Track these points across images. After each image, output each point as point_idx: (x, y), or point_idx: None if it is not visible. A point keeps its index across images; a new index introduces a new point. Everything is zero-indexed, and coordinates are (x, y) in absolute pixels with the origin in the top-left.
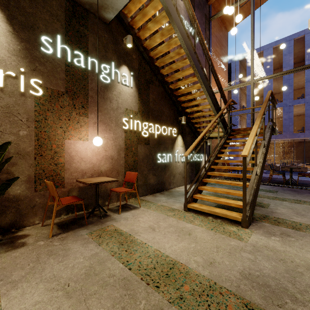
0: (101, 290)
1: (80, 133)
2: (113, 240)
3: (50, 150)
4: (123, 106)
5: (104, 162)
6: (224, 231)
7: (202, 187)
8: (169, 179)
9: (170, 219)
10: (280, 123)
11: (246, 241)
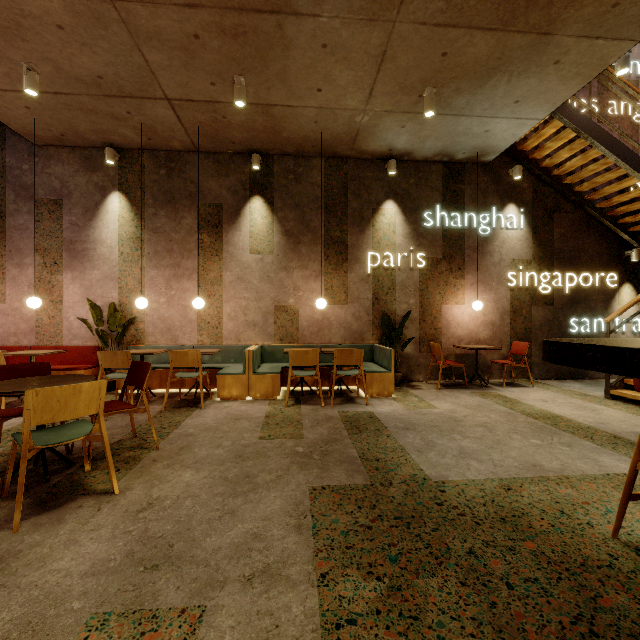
0: (490, 411)
1: (457, 297)
2: (497, 399)
3: (430, 316)
4: (508, 257)
5: (483, 329)
6: None
7: None
8: None
9: (574, 399)
10: None
11: None
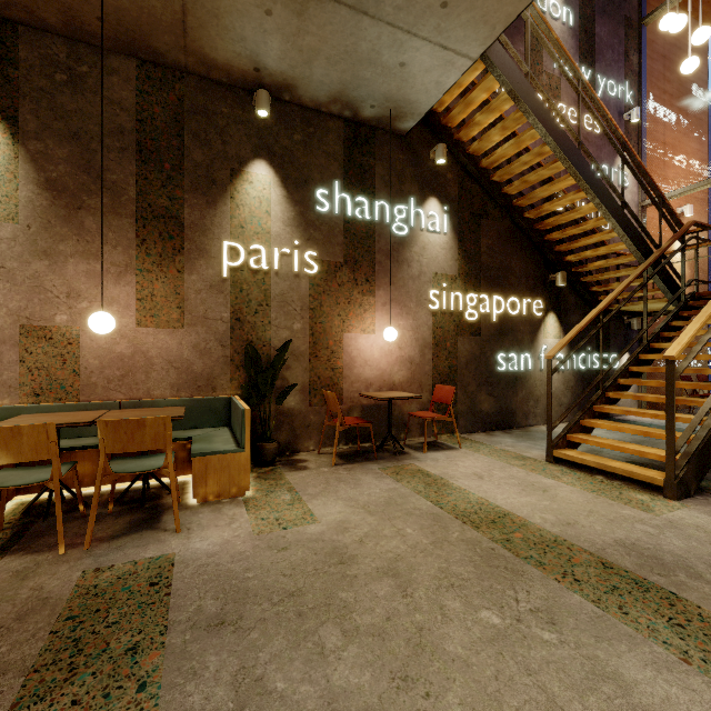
0: (406, 517)
1: (364, 322)
2: (416, 480)
3: (326, 349)
4: (429, 269)
5: (399, 368)
6: (619, 497)
7: (589, 420)
8: (524, 407)
9: (513, 469)
10: None
11: (657, 515)
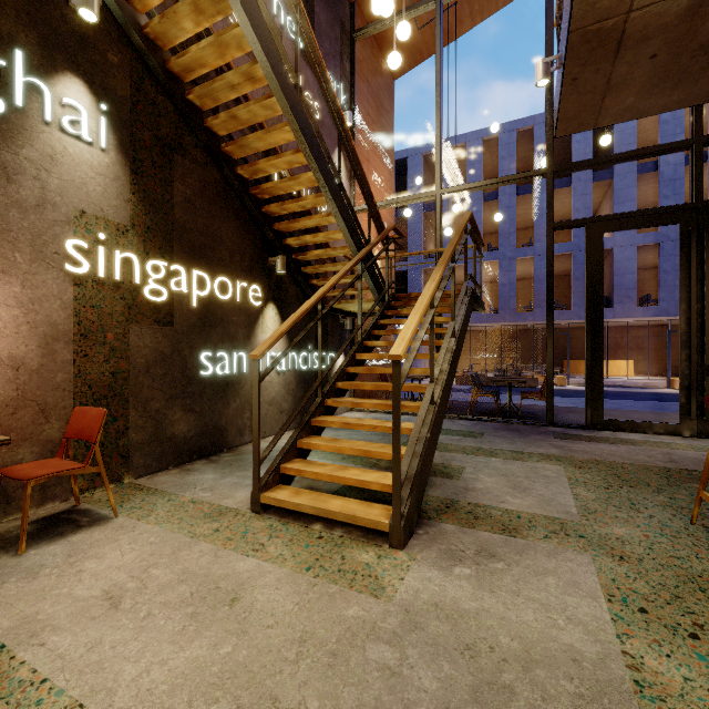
0: None
1: None
2: None
3: None
4: (67, 201)
5: None
6: (342, 570)
7: (307, 440)
8: (239, 420)
9: (195, 549)
10: (495, 293)
11: (390, 598)
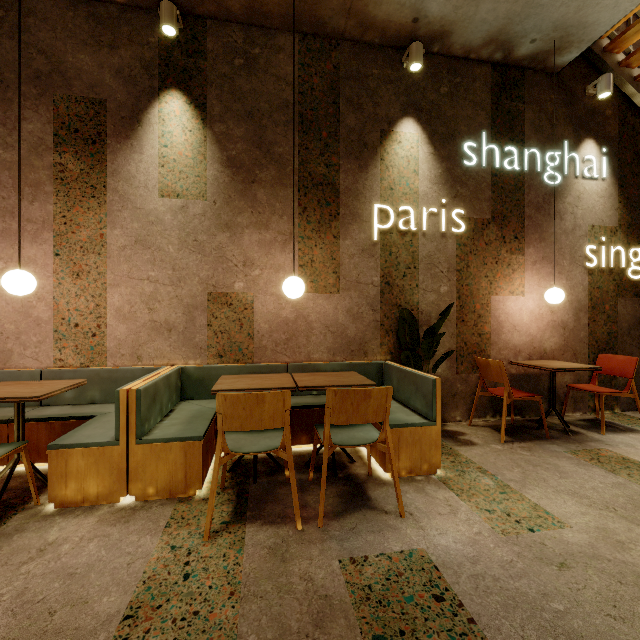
0: None
1: (512, 283)
2: (637, 474)
3: (473, 313)
4: (585, 222)
5: (550, 334)
6: None
7: None
8: None
9: None
10: None
11: None
